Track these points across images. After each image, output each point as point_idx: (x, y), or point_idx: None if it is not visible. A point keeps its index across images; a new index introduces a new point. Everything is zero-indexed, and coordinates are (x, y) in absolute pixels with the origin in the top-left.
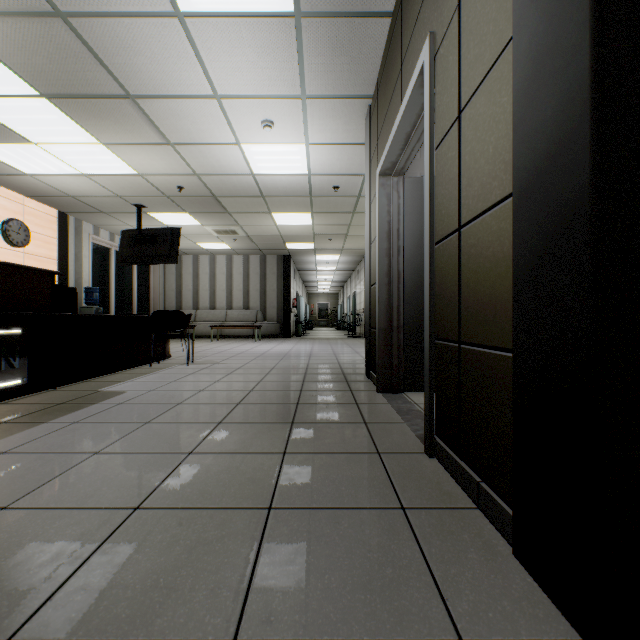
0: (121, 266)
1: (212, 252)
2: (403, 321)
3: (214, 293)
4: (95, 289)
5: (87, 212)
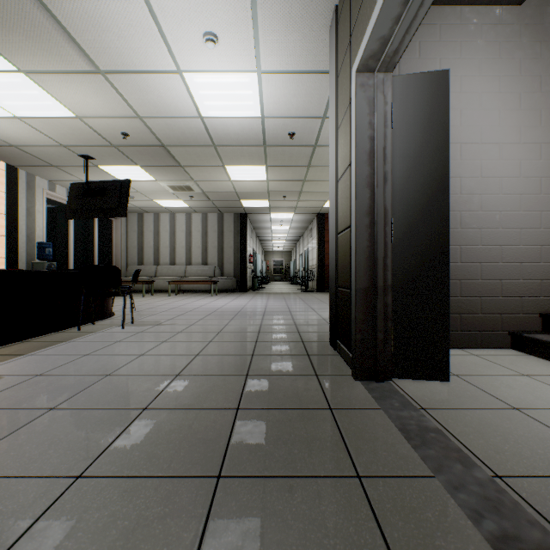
0: (81, 223)
1: (172, 210)
2: (391, 278)
3: (174, 250)
4: (48, 244)
5: (37, 165)
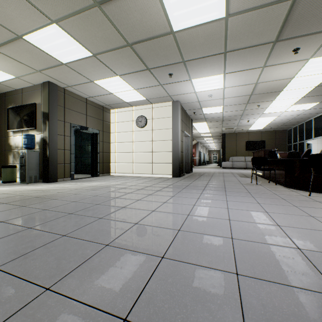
0: None
1: None
2: None
3: None
4: None
5: None
